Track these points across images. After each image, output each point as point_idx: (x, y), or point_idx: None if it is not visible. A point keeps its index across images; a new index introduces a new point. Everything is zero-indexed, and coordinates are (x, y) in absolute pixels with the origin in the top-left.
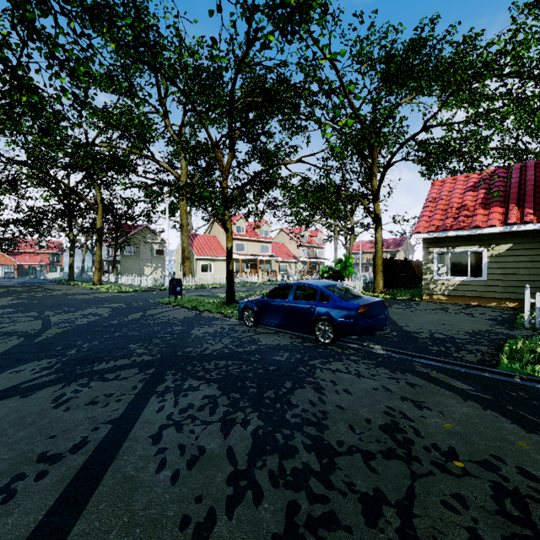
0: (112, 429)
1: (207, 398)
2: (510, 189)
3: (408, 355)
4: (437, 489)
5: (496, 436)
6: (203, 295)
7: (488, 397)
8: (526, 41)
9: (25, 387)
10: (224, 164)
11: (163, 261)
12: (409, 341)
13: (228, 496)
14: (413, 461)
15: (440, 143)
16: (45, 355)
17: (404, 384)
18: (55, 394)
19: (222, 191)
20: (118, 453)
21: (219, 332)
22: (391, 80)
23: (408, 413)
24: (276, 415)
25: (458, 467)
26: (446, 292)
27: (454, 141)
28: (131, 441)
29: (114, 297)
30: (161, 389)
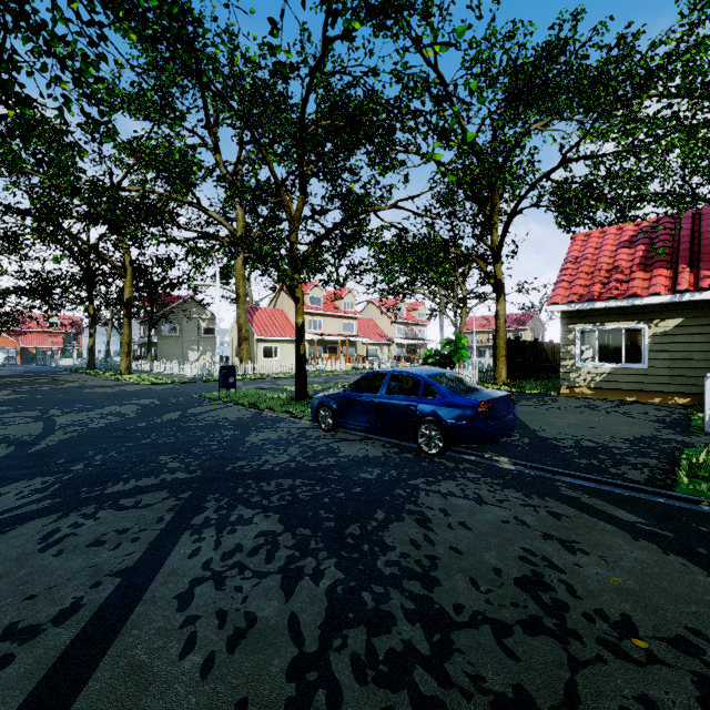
0: (121, 585)
1: (264, 536)
2: (678, 244)
3: (547, 471)
4: (612, 687)
5: (689, 596)
6: (266, 388)
7: (668, 535)
8: (707, 39)
9: (4, 519)
10: (293, 212)
11: (213, 342)
12: (547, 451)
13: (287, 699)
14: (571, 637)
15: (585, 183)
16: (41, 472)
17: (545, 514)
18: (45, 529)
19: (289, 247)
20: (125, 624)
21: (285, 439)
22: (517, 98)
23: (556, 560)
24: (362, 562)
25: (639, 647)
26: (593, 384)
27: (604, 179)
28: (146, 605)
29: (146, 390)
30: (198, 522)
